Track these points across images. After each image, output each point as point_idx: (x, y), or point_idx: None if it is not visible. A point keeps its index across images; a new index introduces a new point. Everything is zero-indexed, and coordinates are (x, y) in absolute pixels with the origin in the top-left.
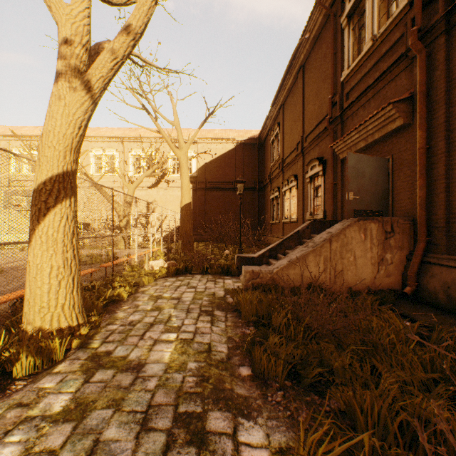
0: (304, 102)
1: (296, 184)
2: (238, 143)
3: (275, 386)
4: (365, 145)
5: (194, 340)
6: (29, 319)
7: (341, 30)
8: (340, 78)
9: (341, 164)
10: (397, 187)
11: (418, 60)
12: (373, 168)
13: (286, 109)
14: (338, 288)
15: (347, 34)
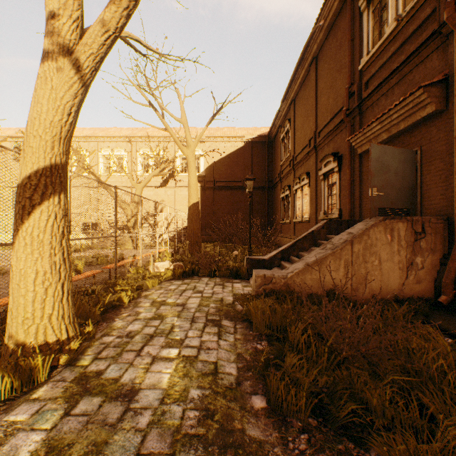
0: (317, 95)
1: (309, 182)
2: (247, 141)
3: (296, 426)
4: (388, 137)
5: (198, 358)
6: (12, 331)
7: (359, 15)
8: (358, 66)
9: (359, 159)
10: (427, 182)
11: (455, 36)
12: (399, 161)
13: (297, 104)
14: (360, 295)
15: (366, 18)
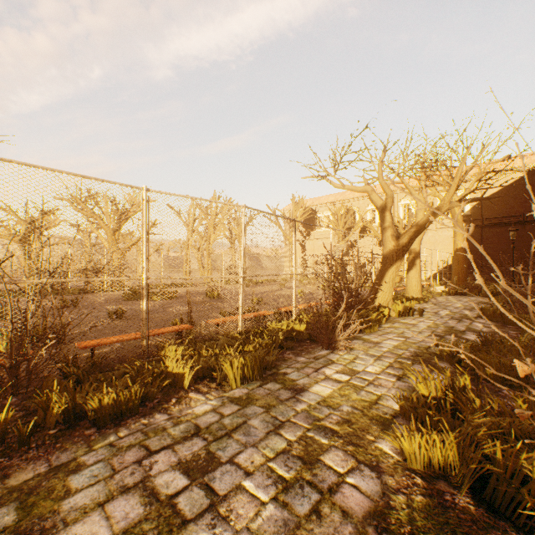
0: None
1: None
2: (528, 170)
3: None
4: None
5: (468, 305)
6: (408, 293)
7: None
8: None
9: None
10: None
11: None
12: None
13: None
14: None
15: None
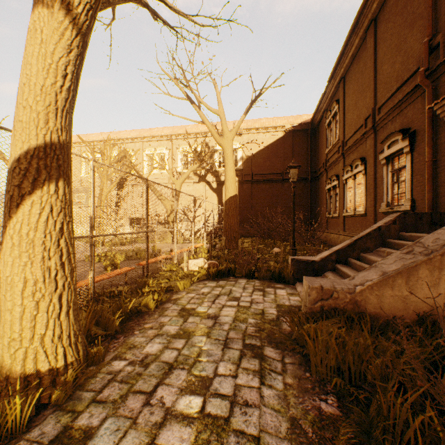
0: (376, 64)
1: (364, 168)
2: (287, 131)
3: None
4: None
5: (231, 423)
6: None
7: None
8: (444, 9)
9: None
10: None
11: None
12: None
13: (347, 81)
14: None
15: None
